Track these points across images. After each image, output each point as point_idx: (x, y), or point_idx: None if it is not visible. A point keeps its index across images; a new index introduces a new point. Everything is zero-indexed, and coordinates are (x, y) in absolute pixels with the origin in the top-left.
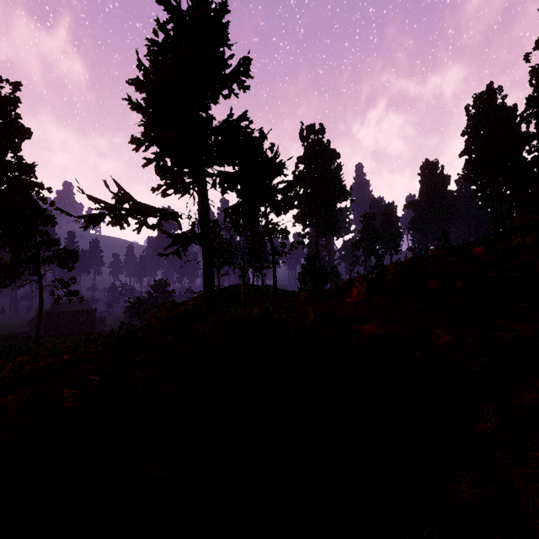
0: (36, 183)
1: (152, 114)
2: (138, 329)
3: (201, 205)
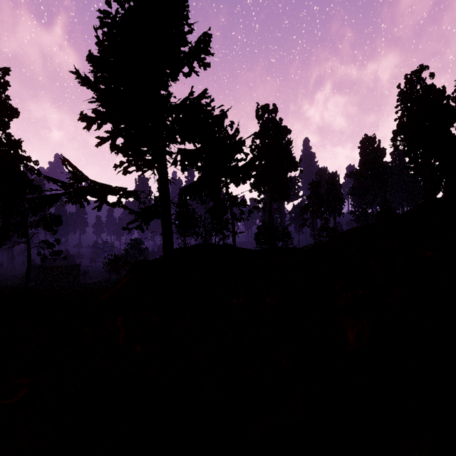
0: (24, 156)
1: (101, 89)
2: None
3: (161, 183)
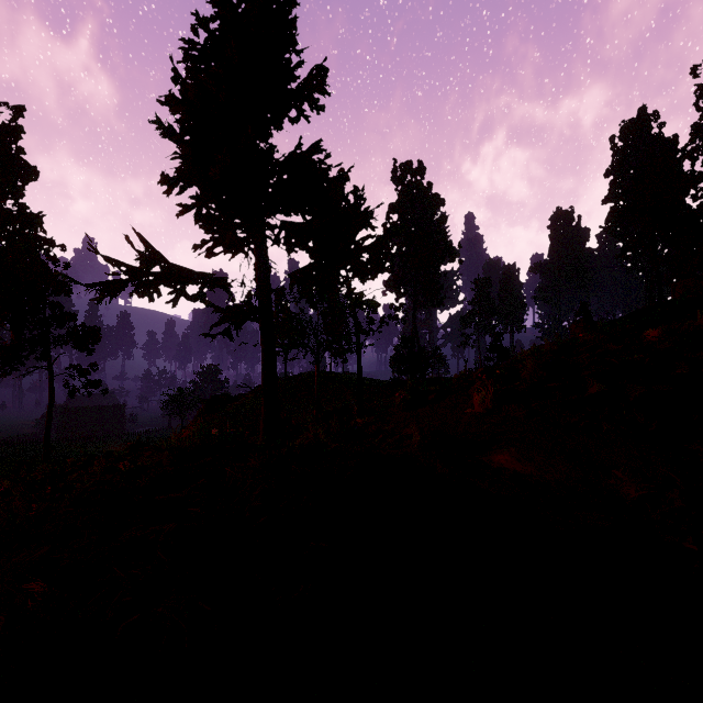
0: (45, 238)
1: (188, 142)
2: (143, 467)
3: (259, 268)
